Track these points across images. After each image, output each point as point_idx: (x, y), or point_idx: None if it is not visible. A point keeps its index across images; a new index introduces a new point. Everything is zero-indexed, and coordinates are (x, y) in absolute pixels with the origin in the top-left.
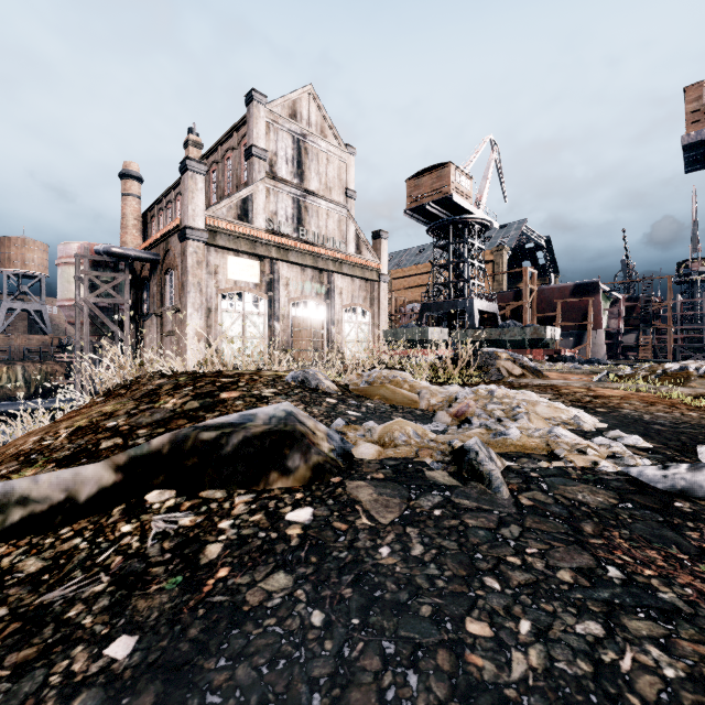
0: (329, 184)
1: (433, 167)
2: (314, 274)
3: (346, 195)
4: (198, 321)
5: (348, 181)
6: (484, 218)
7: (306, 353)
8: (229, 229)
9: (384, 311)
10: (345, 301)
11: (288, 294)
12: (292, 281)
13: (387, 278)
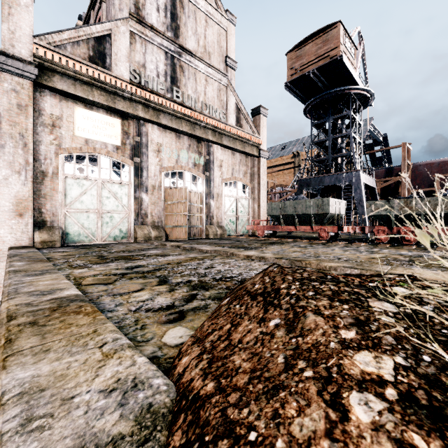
0: (208, 48)
1: (317, 34)
2: (191, 143)
3: (226, 63)
4: (20, 187)
5: (228, 49)
6: (368, 89)
7: (180, 229)
8: (72, 68)
9: (264, 186)
10: (225, 174)
11: (159, 162)
12: (165, 148)
13: (266, 153)
